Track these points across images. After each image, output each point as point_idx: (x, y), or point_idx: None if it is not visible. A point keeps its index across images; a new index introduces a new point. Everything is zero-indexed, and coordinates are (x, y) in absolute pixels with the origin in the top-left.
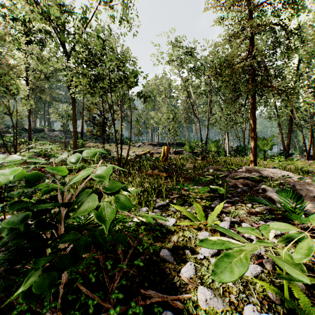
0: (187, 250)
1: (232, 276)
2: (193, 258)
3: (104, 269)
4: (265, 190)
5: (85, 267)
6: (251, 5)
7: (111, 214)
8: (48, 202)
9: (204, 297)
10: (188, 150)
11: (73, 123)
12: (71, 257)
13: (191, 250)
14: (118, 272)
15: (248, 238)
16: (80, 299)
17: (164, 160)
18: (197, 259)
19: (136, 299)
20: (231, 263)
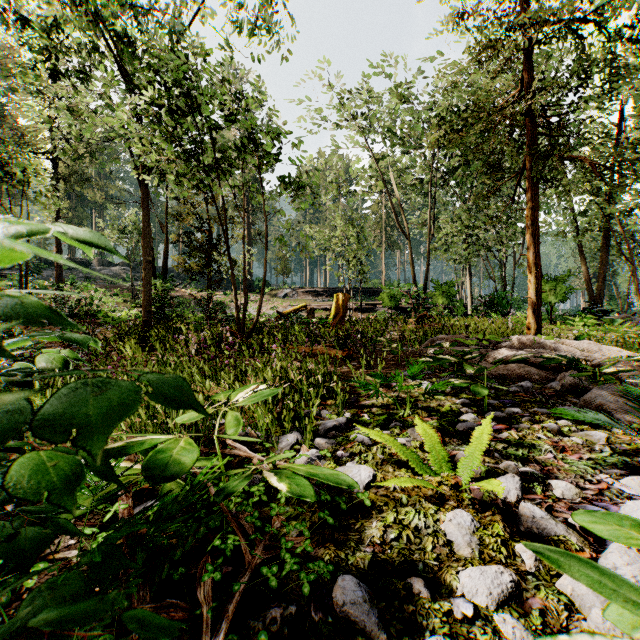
0: (418, 581)
1: None
2: (439, 614)
3: None
4: (575, 390)
5: None
6: None
7: None
8: None
9: None
10: (387, 304)
11: (143, 245)
12: None
13: (428, 578)
14: None
15: (584, 531)
16: None
17: (337, 323)
18: (452, 619)
19: None
20: None
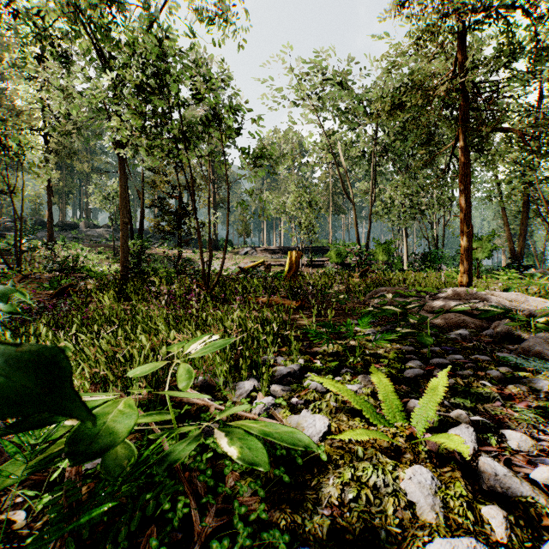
0: None
1: None
2: None
3: None
4: (510, 337)
5: None
6: None
7: None
8: None
9: None
10: (334, 260)
11: (121, 208)
12: None
13: None
14: None
15: None
16: None
17: (290, 276)
18: None
19: None
20: None
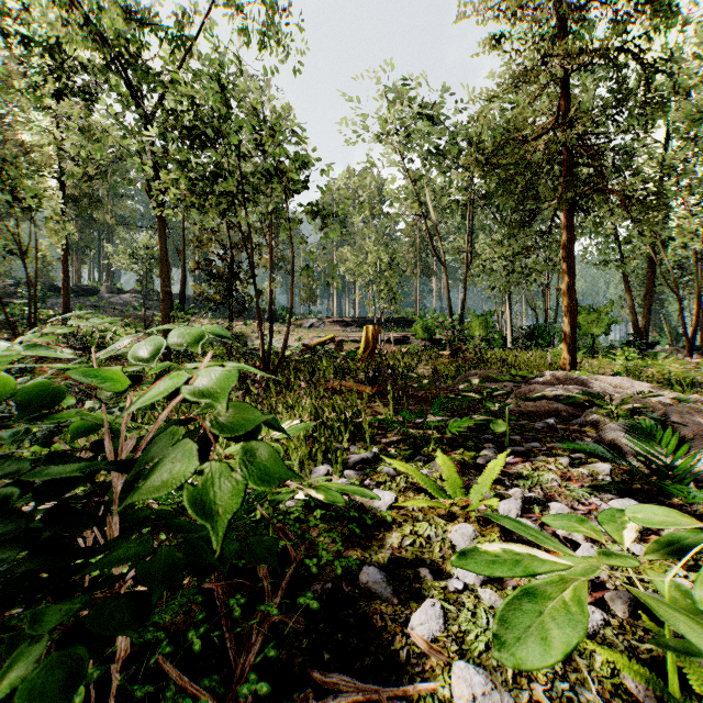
0: (424, 569)
1: (547, 651)
2: (438, 589)
3: (225, 618)
4: (597, 426)
5: (179, 614)
6: (564, 7)
7: (232, 496)
8: (79, 458)
9: (467, 690)
10: (421, 336)
11: (163, 275)
12: (129, 604)
13: (434, 569)
14: (258, 625)
15: (566, 539)
16: (163, 696)
17: (366, 357)
18: (447, 591)
19: (300, 697)
20: (541, 615)
